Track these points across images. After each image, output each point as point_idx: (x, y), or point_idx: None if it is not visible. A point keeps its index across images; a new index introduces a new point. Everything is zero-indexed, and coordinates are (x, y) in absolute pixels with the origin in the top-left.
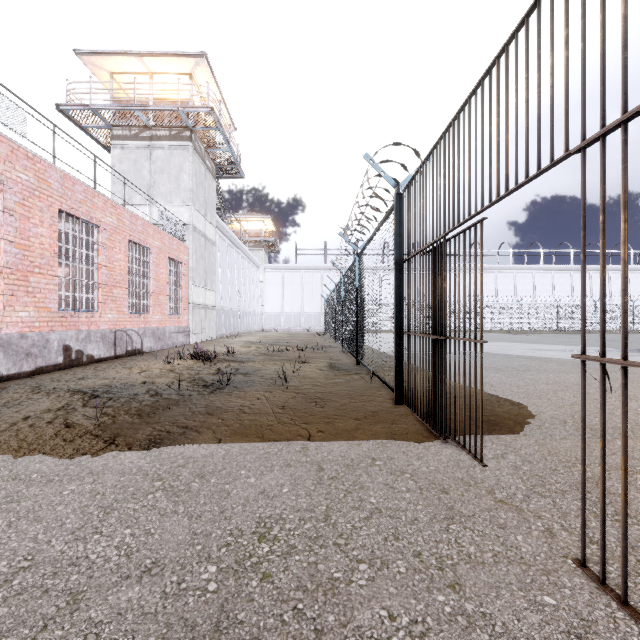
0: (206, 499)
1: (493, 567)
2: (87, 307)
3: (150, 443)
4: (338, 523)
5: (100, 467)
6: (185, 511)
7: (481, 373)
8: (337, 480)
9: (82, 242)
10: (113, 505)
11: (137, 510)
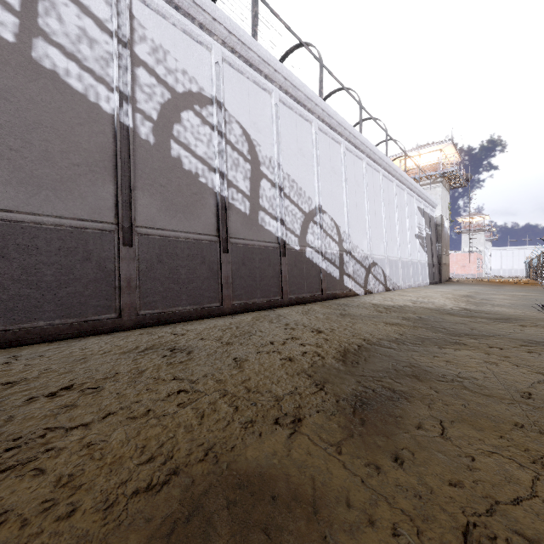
0: None
1: None
2: None
3: None
4: None
5: None
6: None
7: None
8: None
9: None
10: None
11: None
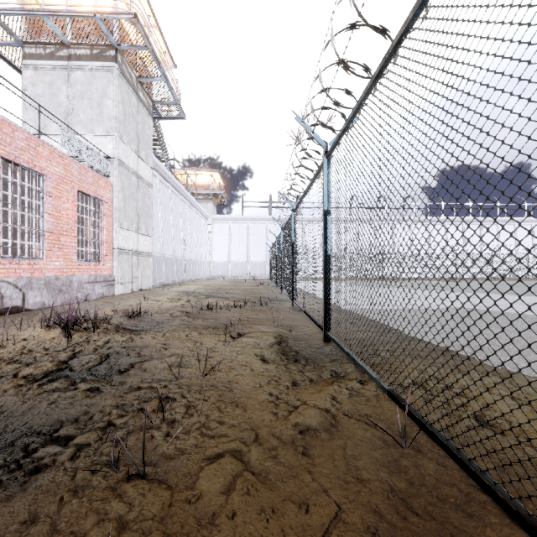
0: None
1: None
2: None
3: None
4: None
5: None
6: None
7: None
8: None
9: None
10: None
11: None
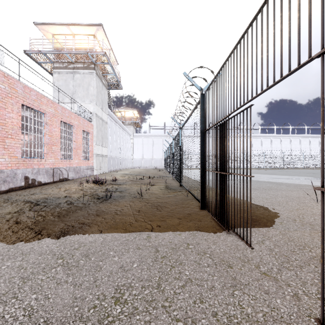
0: (86, 272)
1: (264, 324)
2: (40, 156)
3: (61, 233)
4: (165, 290)
5: (28, 249)
6: (72, 281)
7: (250, 194)
8: (166, 258)
9: (38, 122)
10: (29, 276)
11: (43, 280)
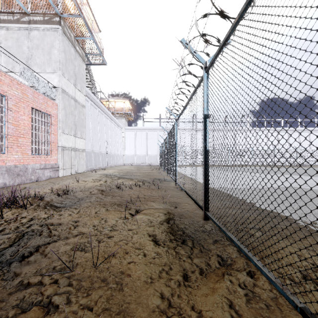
0: None
1: None
2: None
3: None
4: None
5: None
6: None
7: None
8: None
9: None
10: None
11: None
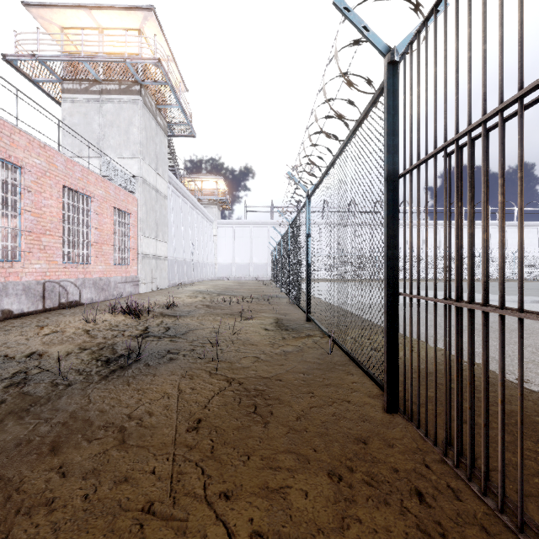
0: None
1: None
2: None
3: None
4: None
5: None
6: None
7: None
8: None
9: None
10: None
11: None
